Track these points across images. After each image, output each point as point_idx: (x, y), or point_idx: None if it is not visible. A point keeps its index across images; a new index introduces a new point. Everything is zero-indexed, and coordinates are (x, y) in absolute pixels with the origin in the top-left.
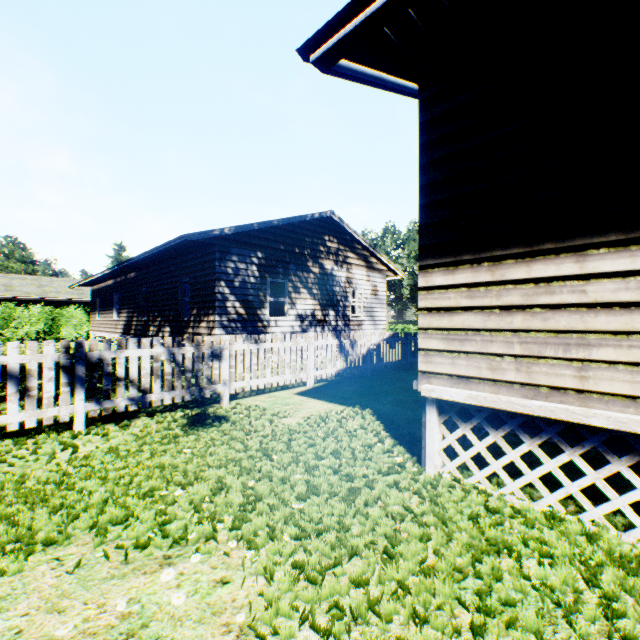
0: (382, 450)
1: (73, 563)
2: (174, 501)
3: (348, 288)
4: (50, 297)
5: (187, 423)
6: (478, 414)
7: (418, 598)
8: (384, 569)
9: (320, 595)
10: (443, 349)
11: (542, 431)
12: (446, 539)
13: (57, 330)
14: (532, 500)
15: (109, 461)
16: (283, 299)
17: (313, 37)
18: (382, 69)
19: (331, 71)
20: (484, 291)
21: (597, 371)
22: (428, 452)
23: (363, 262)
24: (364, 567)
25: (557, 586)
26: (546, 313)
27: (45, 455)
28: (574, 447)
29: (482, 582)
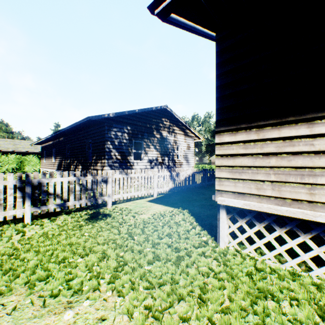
0: (194, 233)
1: (11, 307)
2: (76, 265)
3: (175, 145)
4: (19, 150)
5: (88, 218)
6: (249, 214)
7: None
8: (199, 309)
9: None
10: (229, 177)
11: (287, 224)
12: (234, 289)
13: (23, 167)
14: (280, 263)
15: (41, 241)
16: (141, 151)
17: None
18: (195, 22)
19: (167, 20)
20: (253, 145)
21: (320, 190)
22: (221, 235)
23: (182, 132)
24: (187, 308)
25: (303, 320)
26: (290, 157)
27: (6, 237)
28: (306, 233)
29: (258, 317)
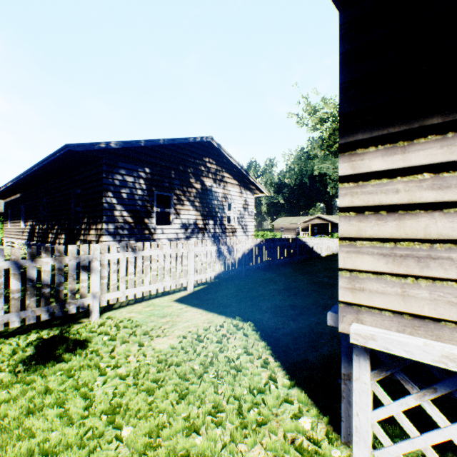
0: (277, 399)
1: None
2: None
3: (224, 202)
4: None
5: (28, 356)
6: (449, 379)
7: None
8: None
9: None
10: (385, 271)
11: None
12: None
13: None
14: None
15: None
16: (169, 210)
17: None
18: None
19: None
20: None
21: None
22: (357, 426)
23: (236, 181)
24: None
25: None
26: None
27: None
28: None
29: None
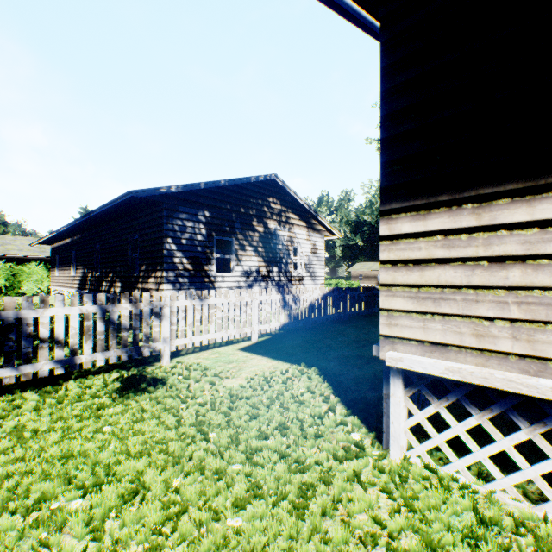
0: (334, 422)
1: None
2: (66, 520)
3: (290, 246)
4: (12, 254)
5: (118, 388)
6: (457, 389)
7: None
8: None
9: None
10: (412, 310)
11: (547, 416)
12: None
13: (18, 285)
14: (528, 499)
15: (4, 448)
16: (229, 256)
17: None
18: None
19: None
20: (467, 239)
21: None
22: (392, 431)
23: (304, 223)
24: None
25: None
26: None
27: None
28: None
29: None
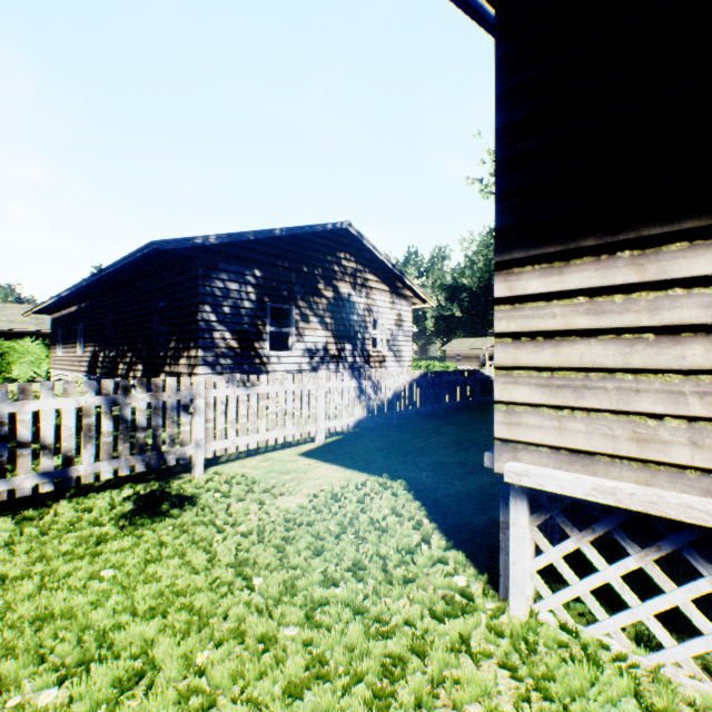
0: (430, 559)
1: None
2: None
3: (368, 317)
4: None
5: (129, 511)
6: (607, 517)
7: None
8: None
9: None
10: (542, 403)
11: None
12: None
13: (7, 368)
14: None
15: None
16: (288, 329)
17: None
18: None
19: None
20: (623, 301)
21: None
22: (513, 576)
23: (386, 286)
24: None
25: None
26: None
27: None
28: None
29: None
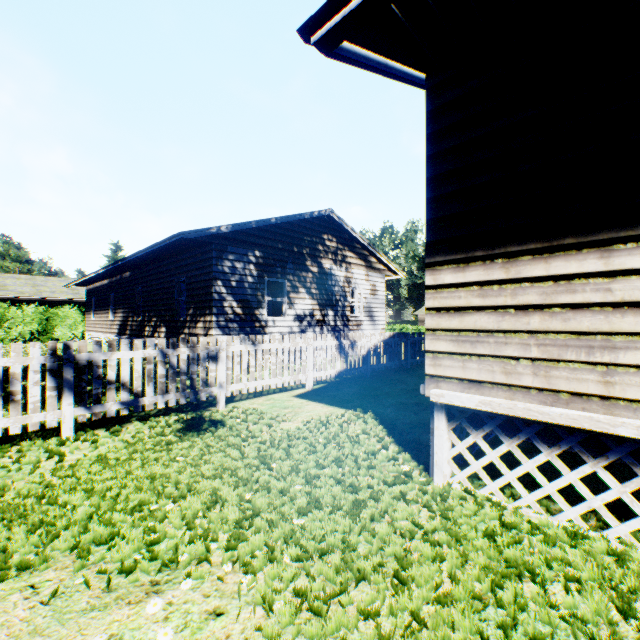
0: (386, 457)
1: (49, 591)
2: (164, 517)
3: (347, 288)
4: (44, 297)
5: (181, 428)
6: (491, 421)
7: (435, 633)
8: (395, 597)
9: (325, 630)
10: (453, 351)
11: (561, 440)
12: (462, 561)
13: (51, 330)
14: (550, 514)
15: (96, 471)
16: (281, 299)
17: (315, 15)
18: (387, 54)
19: (334, 54)
20: (498, 290)
21: (624, 376)
22: (436, 461)
23: (362, 261)
24: (373, 595)
25: (589, 617)
26: (567, 313)
27: (29, 464)
28: (597, 458)
29: (505, 612)
